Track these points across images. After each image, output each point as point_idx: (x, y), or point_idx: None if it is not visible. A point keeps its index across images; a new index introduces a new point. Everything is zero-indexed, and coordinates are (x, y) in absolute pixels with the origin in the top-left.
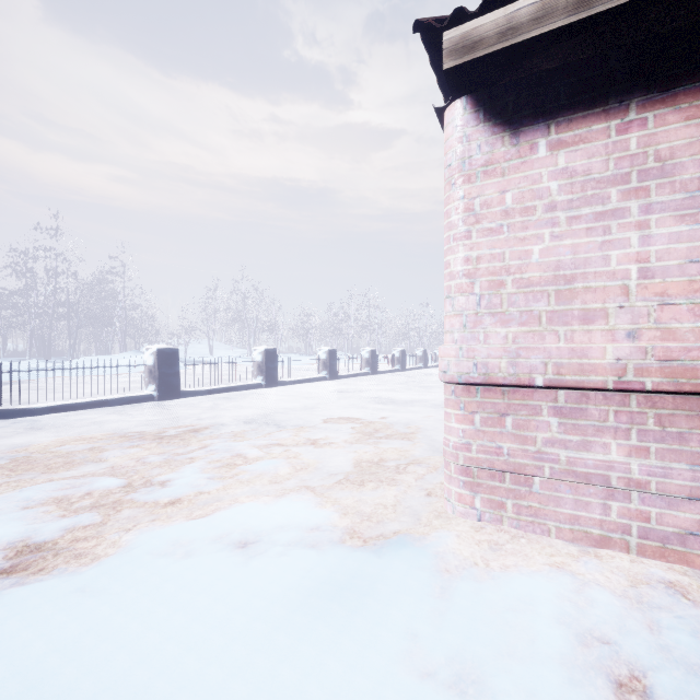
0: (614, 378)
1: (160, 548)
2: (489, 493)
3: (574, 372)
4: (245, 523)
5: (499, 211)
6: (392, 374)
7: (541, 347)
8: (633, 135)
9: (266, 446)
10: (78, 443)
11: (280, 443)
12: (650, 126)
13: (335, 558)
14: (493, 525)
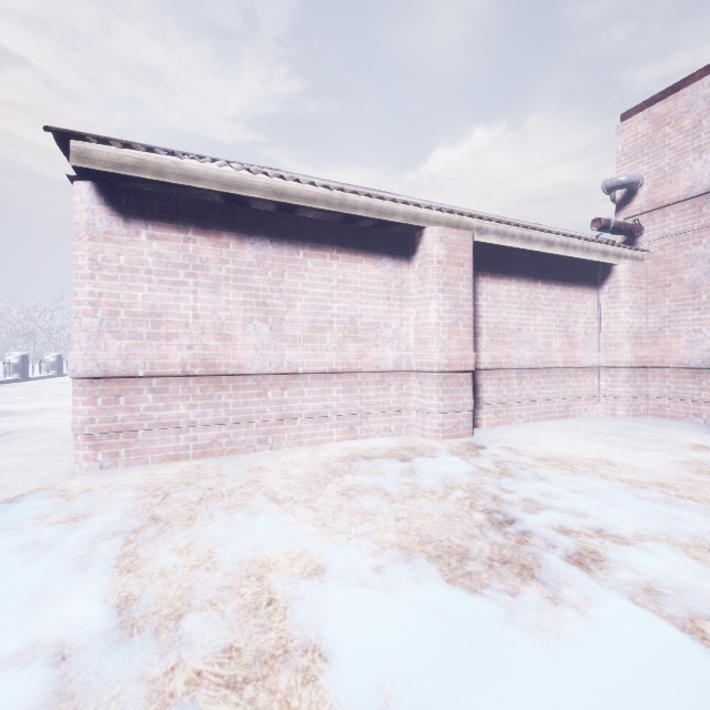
0: (181, 370)
1: None
2: (109, 448)
3: (161, 367)
4: None
5: (116, 266)
6: (6, 386)
7: (143, 353)
8: (191, 245)
9: None
10: None
11: None
12: (198, 243)
13: None
14: (112, 468)
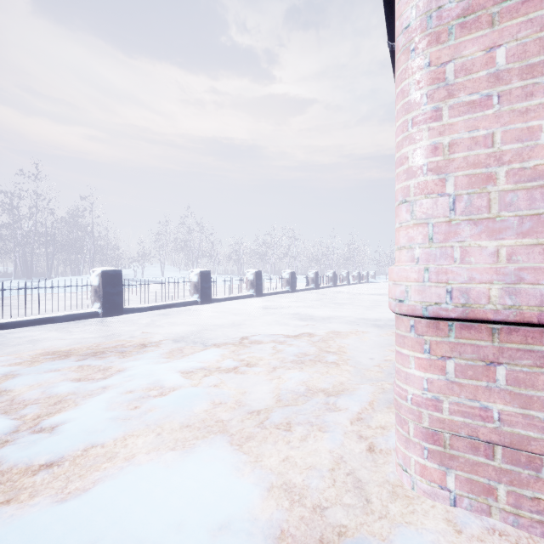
0: None
1: None
2: (469, 471)
3: None
4: (127, 516)
5: (485, 76)
6: (308, 292)
7: None
8: None
9: (187, 371)
10: None
11: (203, 367)
12: None
13: None
14: (477, 518)
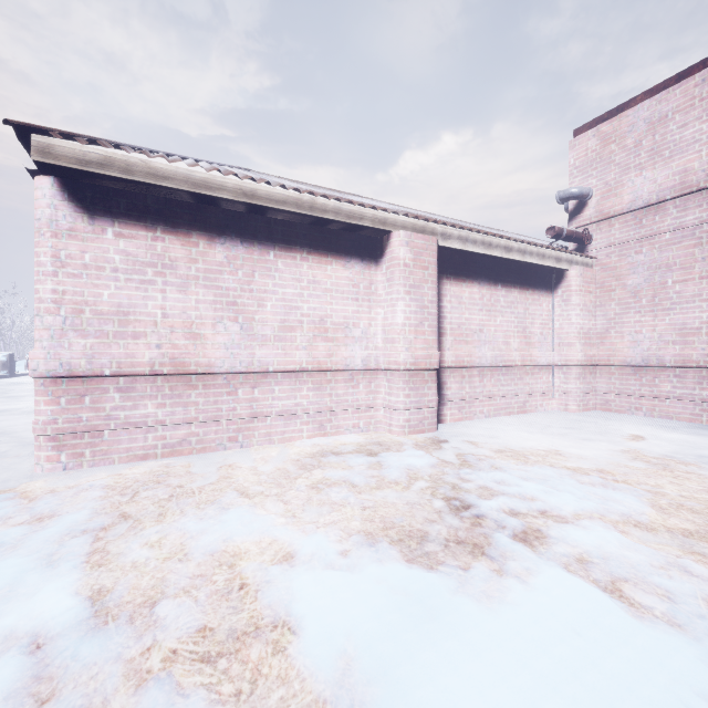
0: (149, 369)
1: None
2: (73, 449)
3: (129, 366)
4: None
5: (80, 264)
6: None
7: (109, 352)
8: (160, 244)
9: None
10: None
11: None
12: (167, 242)
13: None
14: (76, 469)
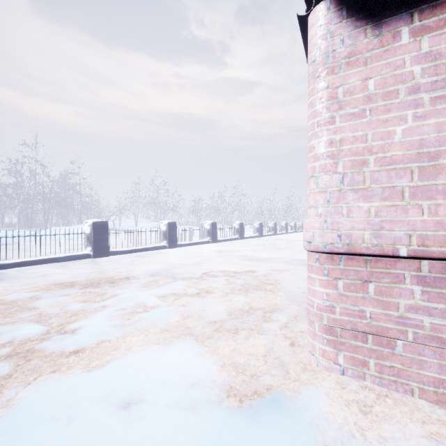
0: None
1: (46, 411)
2: (352, 352)
3: (440, 244)
4: (132, 378)
5: (361, 97)
6: (253, 239)
7: (405, 220)
8: None
9: (162, 296)
10: (23, 292)
11: (173, 293)
12: None
13: (212, 428)
14: (356, 381)
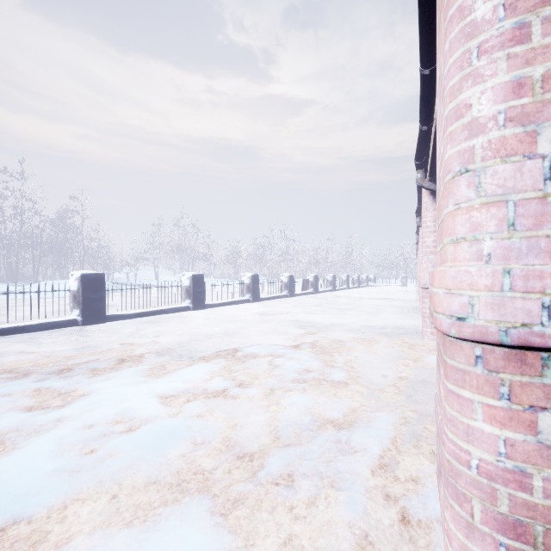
0: None
1: None
2: None
3: None
4: None
5: None
6: (307, 296)
7: None
8: None
9: (167, 395)
10: None
11: (186, 388)
12: None
13: None
14: None
